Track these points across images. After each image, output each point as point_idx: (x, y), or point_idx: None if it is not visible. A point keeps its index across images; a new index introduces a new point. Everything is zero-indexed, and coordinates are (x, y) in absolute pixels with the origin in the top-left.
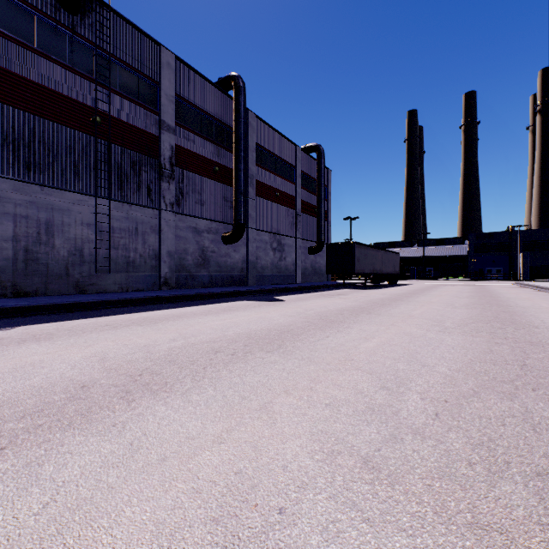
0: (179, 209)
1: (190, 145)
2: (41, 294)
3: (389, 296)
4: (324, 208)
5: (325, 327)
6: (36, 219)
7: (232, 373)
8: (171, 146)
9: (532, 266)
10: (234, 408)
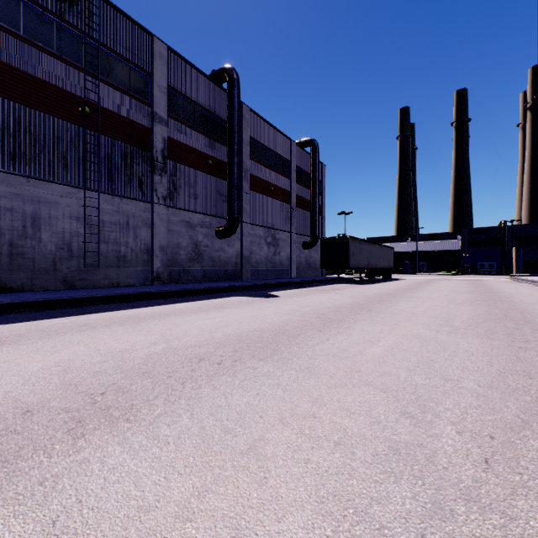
0: (172, 203)
1: (183, 138)
2: (27, 290)
3: (386, 291)
4: (319, 203)
5: (324, 327)
6: (21, 211)
7: (216, 391)
8: (163, 138)
9: (525, 260)
10: (213, 450)
